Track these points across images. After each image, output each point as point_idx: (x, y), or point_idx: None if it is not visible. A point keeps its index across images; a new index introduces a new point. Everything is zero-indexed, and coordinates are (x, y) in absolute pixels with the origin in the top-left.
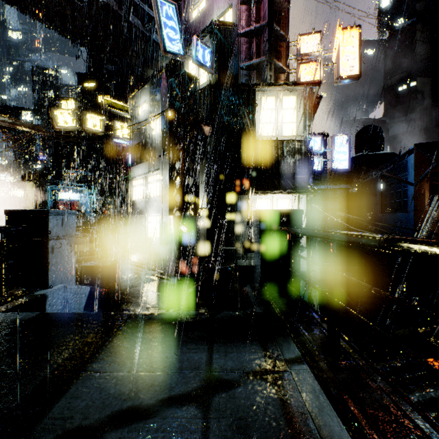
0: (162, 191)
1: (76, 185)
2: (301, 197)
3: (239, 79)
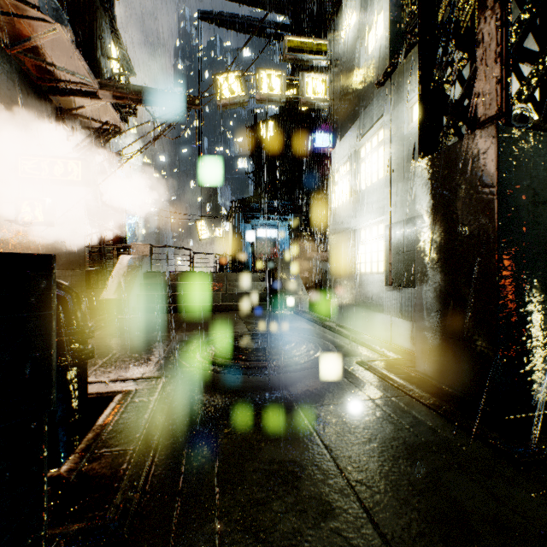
0: (389, 158)
1: (274, 218)
2: None
3: None
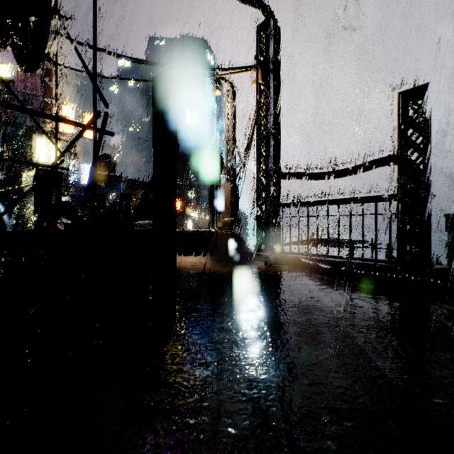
0: None
1: None
2: (63, 198)
3: (17, 119)
